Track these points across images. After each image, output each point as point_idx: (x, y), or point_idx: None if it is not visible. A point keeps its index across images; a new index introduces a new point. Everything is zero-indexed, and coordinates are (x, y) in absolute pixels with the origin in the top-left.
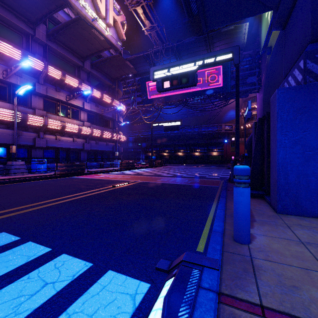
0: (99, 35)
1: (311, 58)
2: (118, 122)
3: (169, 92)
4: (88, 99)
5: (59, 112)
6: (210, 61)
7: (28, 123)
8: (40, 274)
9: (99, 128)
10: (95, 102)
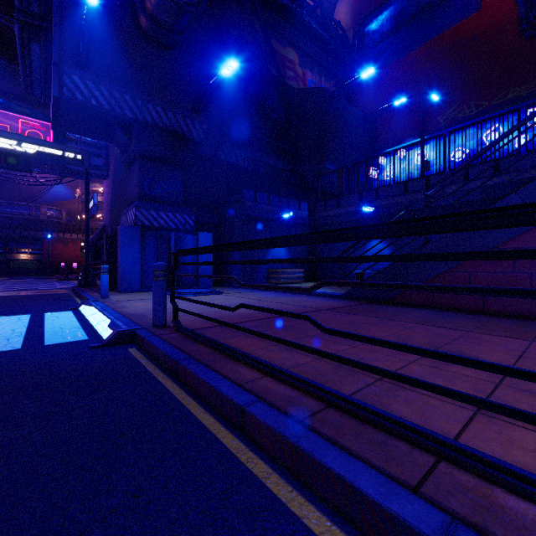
0: None
1: (138, 210)
2: None
3: None
4: None
5: None
6: (55, 153)
7: None
8: (6, 318)
9: None
10: None
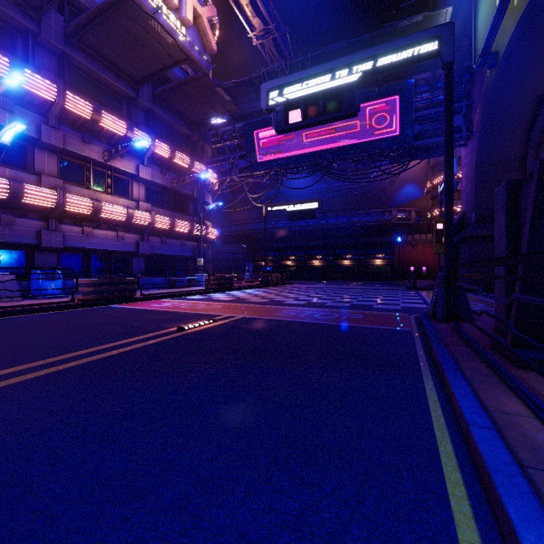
0: (164, 32)
1: None
2: (204, 204)
3: (297, 149)
4: (147, 160)
5: (91, 182)
6: (389, 62)
7: (24, 201)
8: None
9: (167, 215)
10: (160, 165)
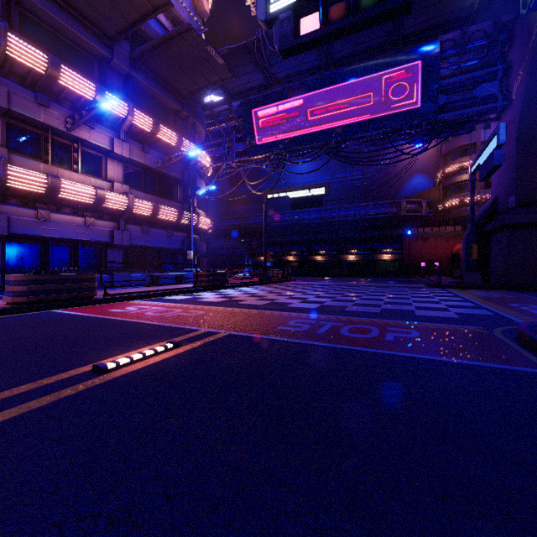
0: None
1: None
2: (196, 190)
3: (300, 128)
4: (124, 133)
5: (49, 155)
6: None
7: None
8: None
9: (150, 200)
10: (142, 141)
